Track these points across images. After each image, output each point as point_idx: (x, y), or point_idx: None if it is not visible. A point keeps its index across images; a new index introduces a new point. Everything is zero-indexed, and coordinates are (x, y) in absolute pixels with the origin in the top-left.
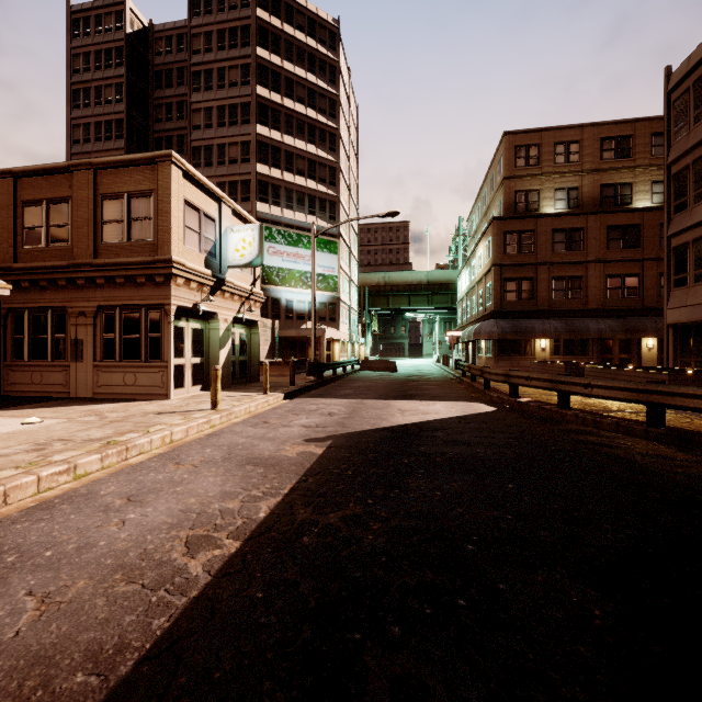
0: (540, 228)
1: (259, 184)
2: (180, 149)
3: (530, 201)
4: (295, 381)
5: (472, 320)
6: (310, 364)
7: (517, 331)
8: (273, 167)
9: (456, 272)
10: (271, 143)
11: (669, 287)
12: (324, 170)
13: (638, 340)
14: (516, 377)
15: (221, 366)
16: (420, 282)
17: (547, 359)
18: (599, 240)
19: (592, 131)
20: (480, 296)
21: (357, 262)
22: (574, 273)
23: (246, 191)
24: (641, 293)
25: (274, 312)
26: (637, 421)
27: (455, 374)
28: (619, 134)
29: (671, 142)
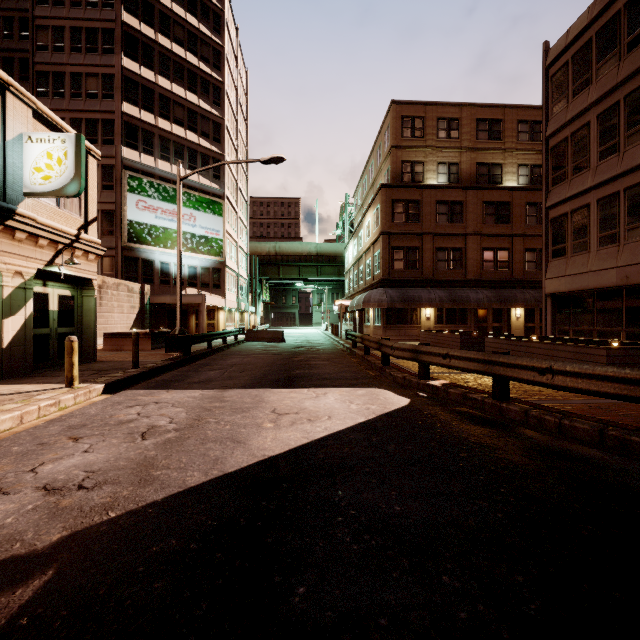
0: (425, 199)
1: (125, 126)
2: (24, 76)
3: (415, 172)
4: (149, 358)
5: (359, 290)
6: (168, 337)
7: (405, 300)
8: (144, 109)
9: (343, 245)
10: (141, 81)
11: (547, 258)
12: (207, 124)
13: (508, 310)
14: (428, 354)
15: (5, 344)
16: (310, 253)
17: (432, 328)
18: (476, 214)
19: (470, 111)
20: (368, 265)
21: (246, 229)
22: (455, 245)
23: (108, 132)
24: (510, 266)
25: (146, 275)
26: (624, 425)
27: (345, 344)
28: (491, 117)
29: (549, 115)
